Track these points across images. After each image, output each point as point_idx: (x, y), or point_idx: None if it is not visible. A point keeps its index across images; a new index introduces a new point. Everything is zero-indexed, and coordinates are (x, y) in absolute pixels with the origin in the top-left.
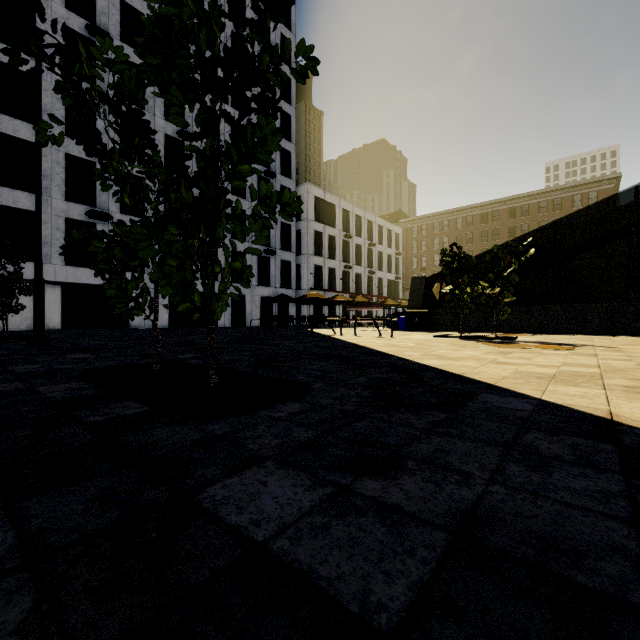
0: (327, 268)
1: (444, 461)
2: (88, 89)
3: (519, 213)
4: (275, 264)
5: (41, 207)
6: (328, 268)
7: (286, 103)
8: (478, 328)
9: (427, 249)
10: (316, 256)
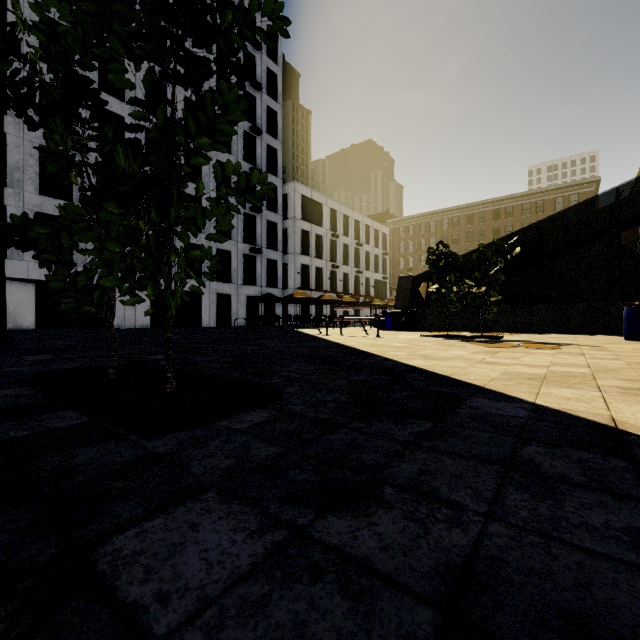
0: (314, 267)
1: (430, 487)
2: (64, 78)
3: (503, 215)
4: (261, 263)
5: (2, 197)
6: (315, 267)
7: (272, 100)
8: (464, 327)
9: (414, 249)
10: (303, 255)
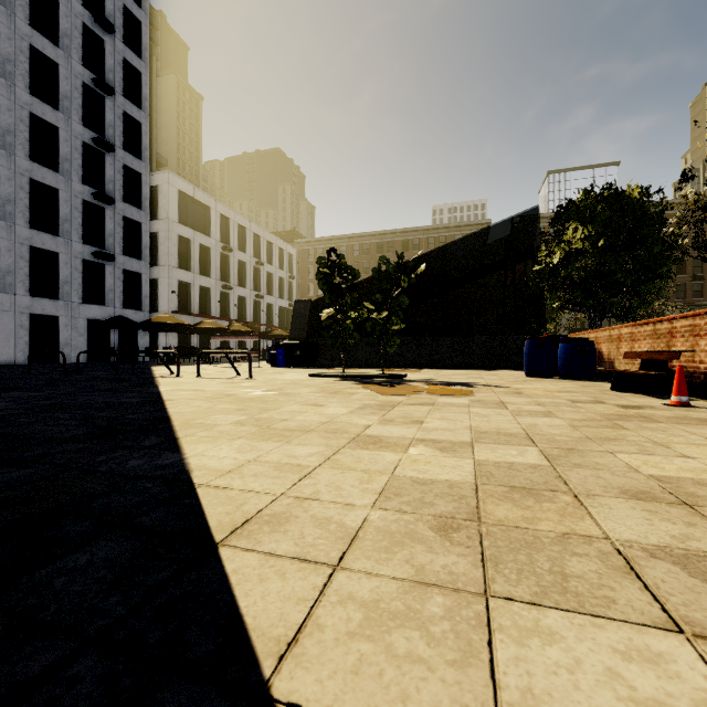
0: (198, 286)
1: None
2: None
3: (411, 246)
4: (114, 274)
5: None
6: (200, 287)
7: (133, 53)
8: (369, 363)
9: None
10: (182, 269)
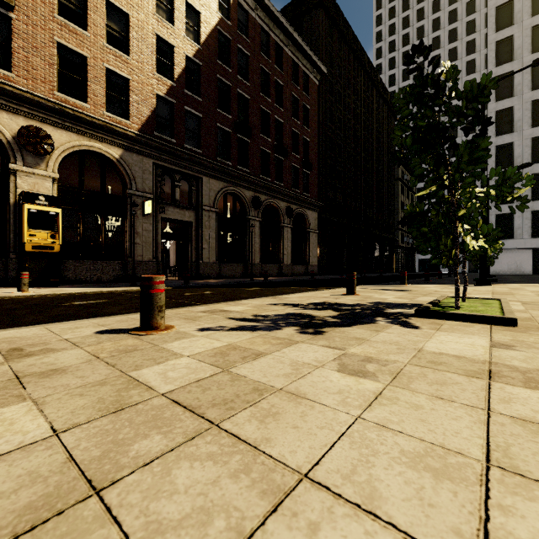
0: None
1: None
2: None
3: None
4: None
5: None
6: None
7: None
8: None
9: None
10: None
